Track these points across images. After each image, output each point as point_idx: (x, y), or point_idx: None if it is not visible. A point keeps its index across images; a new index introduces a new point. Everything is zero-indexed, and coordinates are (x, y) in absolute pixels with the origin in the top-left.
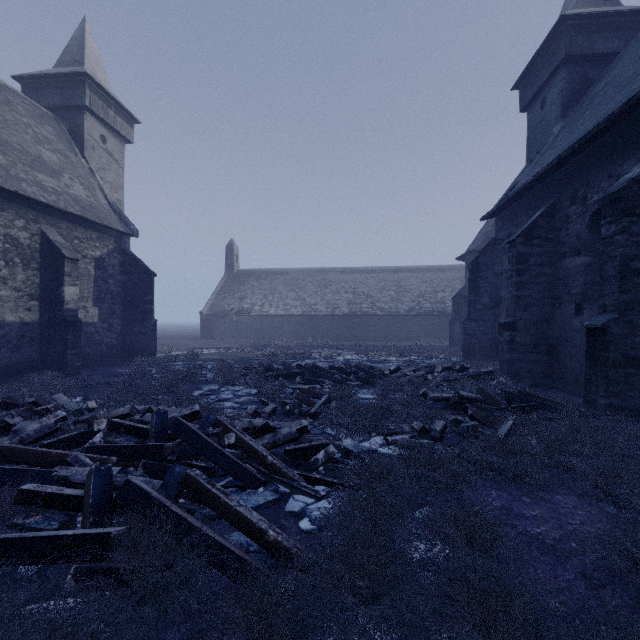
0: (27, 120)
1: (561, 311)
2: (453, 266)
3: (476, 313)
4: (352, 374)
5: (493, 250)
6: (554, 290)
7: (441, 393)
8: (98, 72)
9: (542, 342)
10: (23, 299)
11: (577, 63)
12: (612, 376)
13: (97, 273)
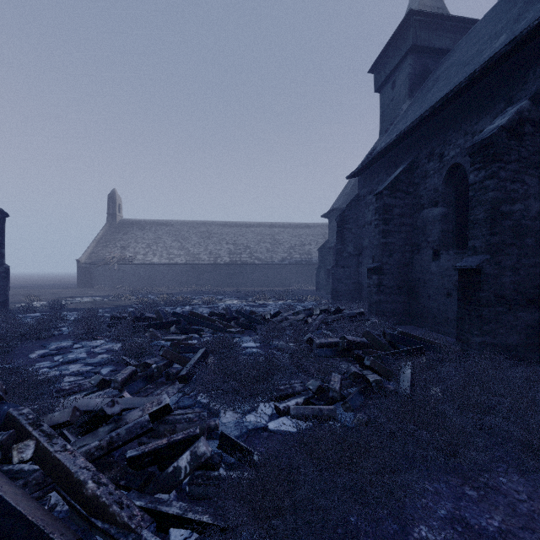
0: None
1: (419, 256)
2: (317, 224)
3: (343, 260)
4: (233, 320)
5: (357, 205)
6: (413, 238)
7: (326, 338)
8: None
9: (404, 284)
10: None
11: (420, 53)
12: (485, 315)
13: None
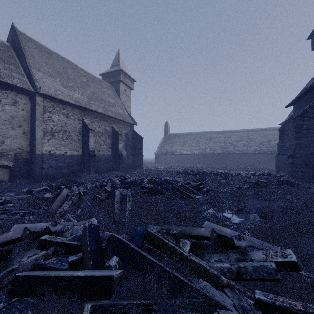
0: (105, 89)
1: None
2: None
3: (282, 151)
4: (219, 175)
5: (291, 121)
6: None
7: (252, 180)
8: (123, 66)
9: (309, 163)
10: (108, 148)
11: None
12: None
13: (125, 139)
